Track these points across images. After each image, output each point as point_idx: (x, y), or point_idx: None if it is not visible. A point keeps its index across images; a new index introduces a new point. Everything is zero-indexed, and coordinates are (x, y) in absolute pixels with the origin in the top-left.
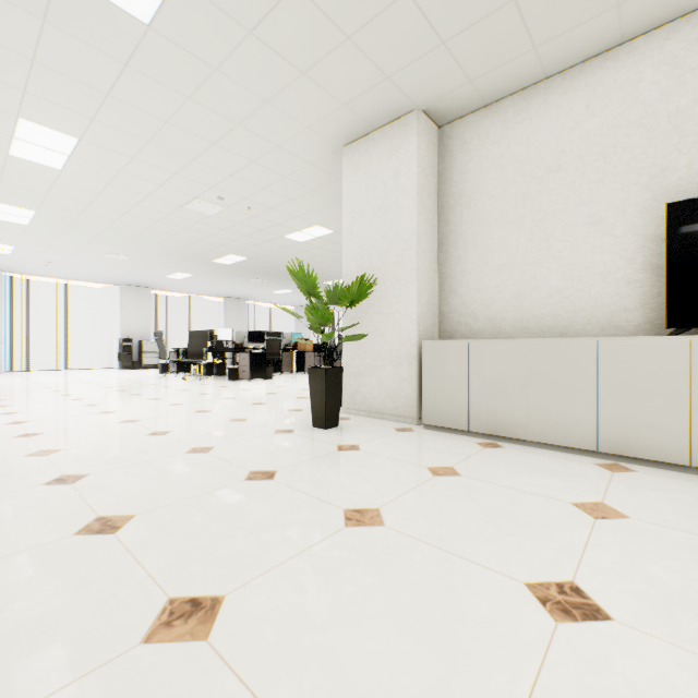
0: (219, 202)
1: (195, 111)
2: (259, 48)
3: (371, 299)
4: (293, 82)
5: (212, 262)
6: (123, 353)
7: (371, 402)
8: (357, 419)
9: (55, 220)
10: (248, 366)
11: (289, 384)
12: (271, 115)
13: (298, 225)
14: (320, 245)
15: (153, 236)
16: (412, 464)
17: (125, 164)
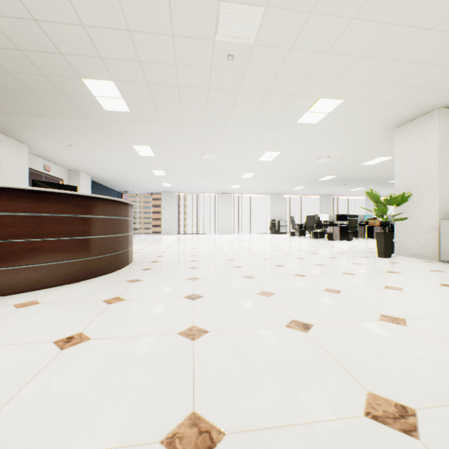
0: (327, 158)
1: (325, 136)
2: (353, 117)
3: (411, 200)
4: (368, 119)
5: (316, 180)
6: (271, 226)
7: (411, 250)
8: (402, 257)
9: (259, 175)
10: (338, 233)
11: (363, 243)
12: (356, 129)
13: (368, 158)
14: (383, 164)
15: (293, 174)
16: (422, 268)
17: (293, 155)
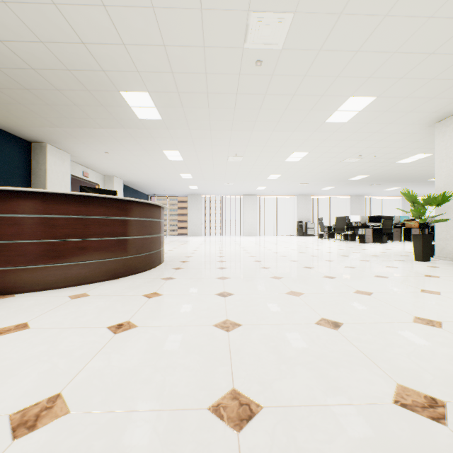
0: (358, 157)
1: (356, 134)
2: (387, 113)
3: None
4: (403, 115)
5: (347, 180)
6: (298, 228)
7: None
8: (442, 261)
9: (285, 176)
10: (370, 236)
11: (398, 246)
12: (391, 126)
13: (405, 156)
14: (422, 162)
15: (321, 174)
16: None
17: (321, 155)
